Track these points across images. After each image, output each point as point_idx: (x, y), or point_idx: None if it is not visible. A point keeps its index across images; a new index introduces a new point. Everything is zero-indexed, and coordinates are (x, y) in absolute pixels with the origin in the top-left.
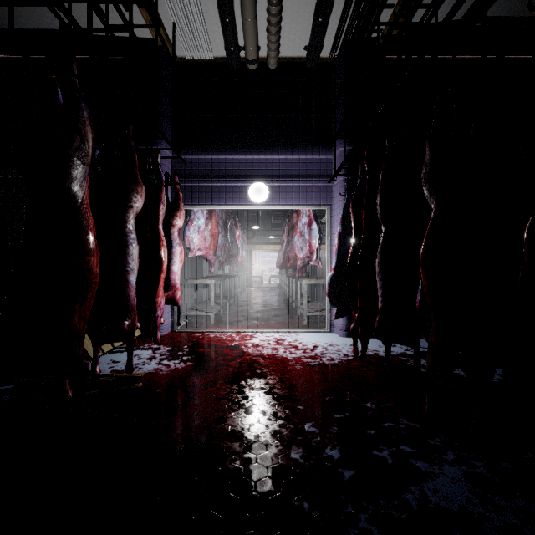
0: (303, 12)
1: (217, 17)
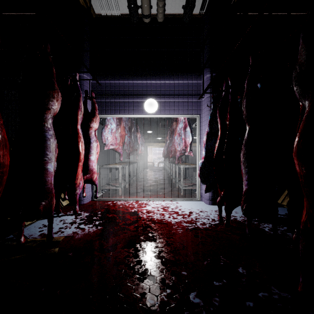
0: None
1: None
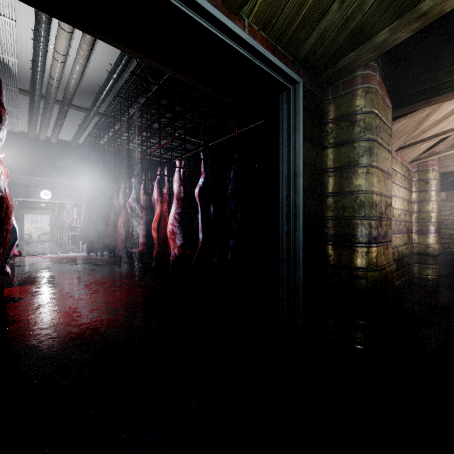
0: (69, 134)
1: (27, 125)
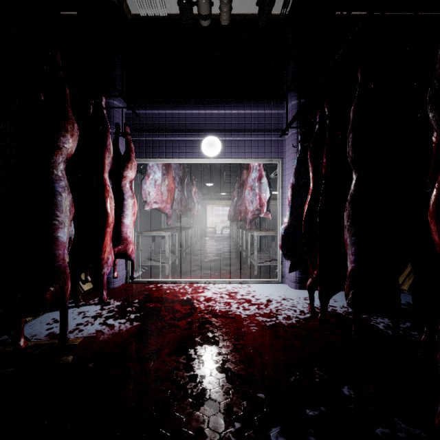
0: None
1: None
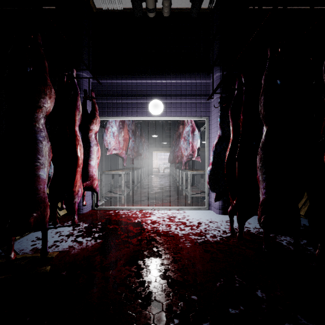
0: None
1: None
